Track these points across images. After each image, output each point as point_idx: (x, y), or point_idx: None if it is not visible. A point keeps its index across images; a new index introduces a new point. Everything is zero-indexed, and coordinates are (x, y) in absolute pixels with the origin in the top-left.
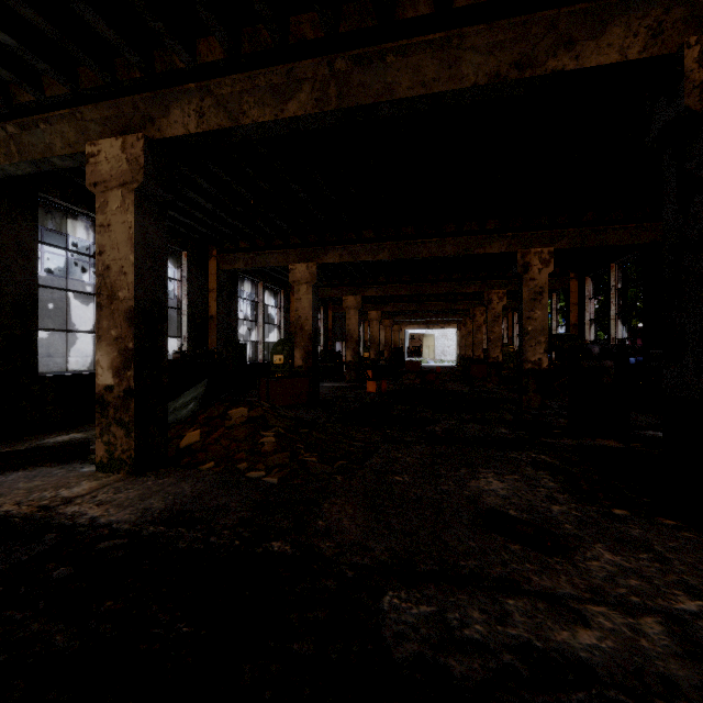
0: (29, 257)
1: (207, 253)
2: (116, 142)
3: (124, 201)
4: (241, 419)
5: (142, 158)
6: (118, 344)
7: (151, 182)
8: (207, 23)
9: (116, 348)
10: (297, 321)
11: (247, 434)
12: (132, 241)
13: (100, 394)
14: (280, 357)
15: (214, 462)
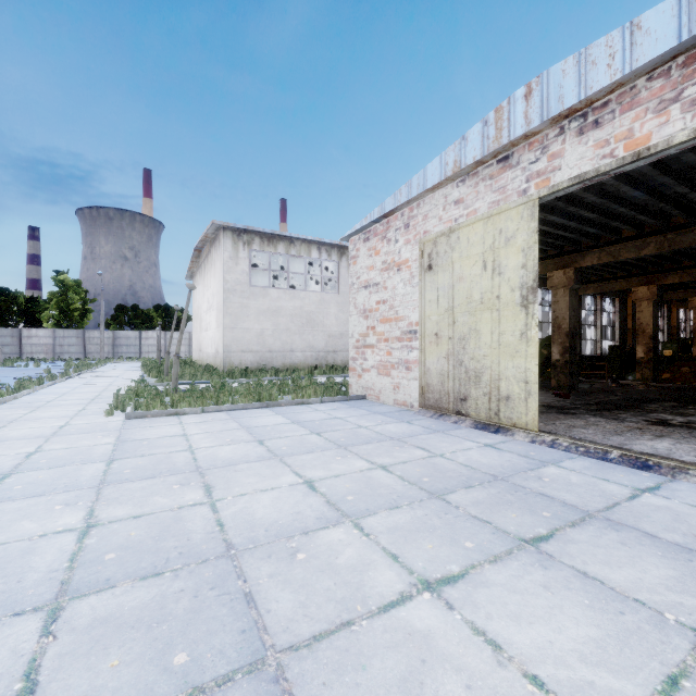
0: (580, 316)
1: (625, 295)
2: (645, 287)
3: (648, 304)
4: (687, 371)
5: (656, 292)
6: (645, 345)
7: (658, 298)
8: (691, 263)
9: (645, 346)
10: (694, 330)
11: (692, 376)
12: (651, 316)
13: (638, 360)
14: (669, 351)
15: (680, 383)
